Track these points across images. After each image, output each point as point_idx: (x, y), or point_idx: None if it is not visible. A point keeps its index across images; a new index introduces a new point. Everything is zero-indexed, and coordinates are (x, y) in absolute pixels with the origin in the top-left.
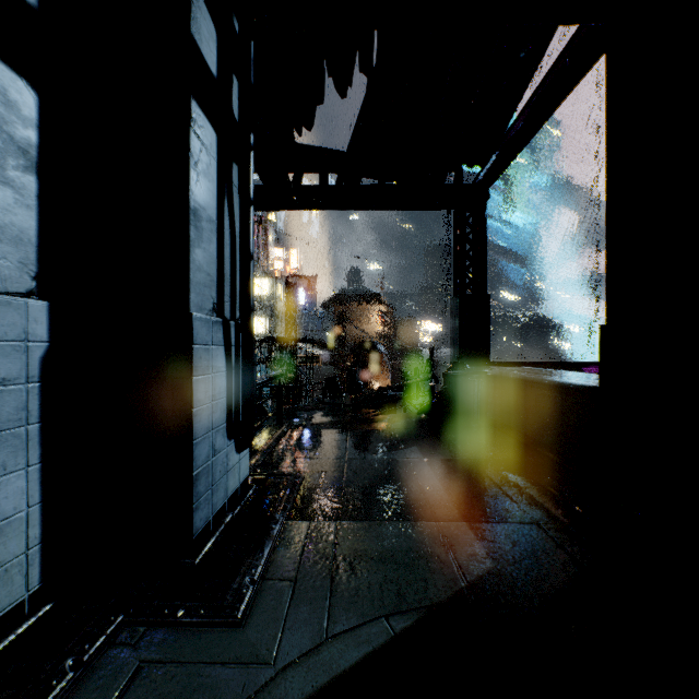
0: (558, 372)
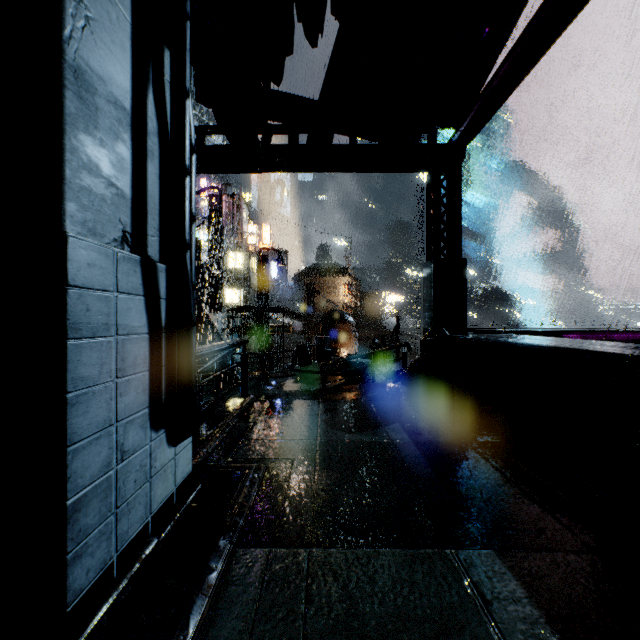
0: (550, 339)
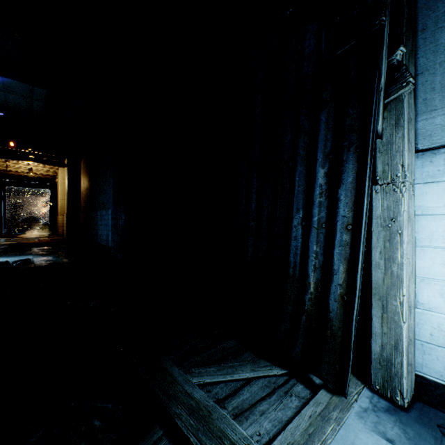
0: None
